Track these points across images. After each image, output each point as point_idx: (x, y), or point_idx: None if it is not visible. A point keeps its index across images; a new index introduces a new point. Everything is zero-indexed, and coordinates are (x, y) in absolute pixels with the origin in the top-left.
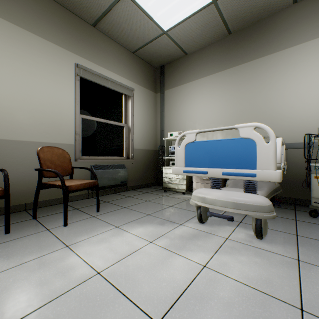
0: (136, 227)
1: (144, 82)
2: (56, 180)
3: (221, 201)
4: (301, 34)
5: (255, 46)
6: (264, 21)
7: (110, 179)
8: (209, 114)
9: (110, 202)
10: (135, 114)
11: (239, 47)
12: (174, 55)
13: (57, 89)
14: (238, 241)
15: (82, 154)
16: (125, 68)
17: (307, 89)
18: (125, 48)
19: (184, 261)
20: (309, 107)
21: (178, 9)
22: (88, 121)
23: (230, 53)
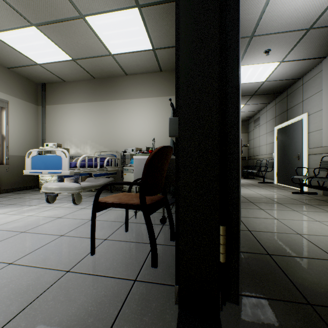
0: None
1: (22, 95)
2: None
3: (54, 188)
4: (130, 94)
5: (109, 92)
6: (114, 78)
7: None
8: (82, 131)
9: None
10: (11, 124)
11: (100, 89)
12: (53, 79)
13: None
14: (62, 207)
15: None
16: None
17: (132, 126)
18: None
19: (19, 216)
20: (133, 136)
21: (46, 55)
22: None
23: (95, 91)
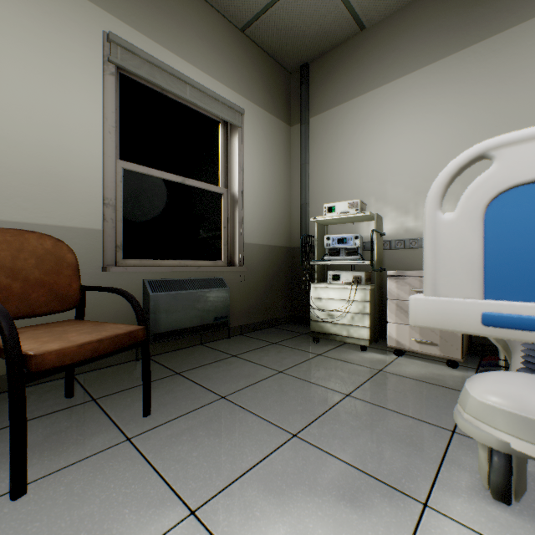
0: (262, 519)
1: (265, 99)
2: (51, 318)
3: None
4: None
5: None
6: None
7: (191, 313)
8: (421, 159)
9: (187, 375)
10: (247, 168)
11: None
12: (334, 31)
13: (55, 90)
14: None
15: (124, 255)
16: (224, 63)
17: None
18: (224, 17)
19: None
20: None
21: None
22: (139, 177)
23: (480, 3)
